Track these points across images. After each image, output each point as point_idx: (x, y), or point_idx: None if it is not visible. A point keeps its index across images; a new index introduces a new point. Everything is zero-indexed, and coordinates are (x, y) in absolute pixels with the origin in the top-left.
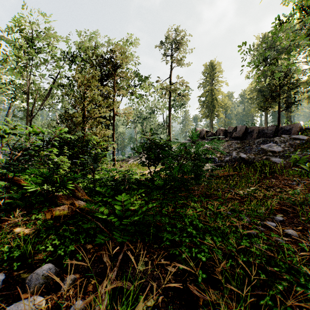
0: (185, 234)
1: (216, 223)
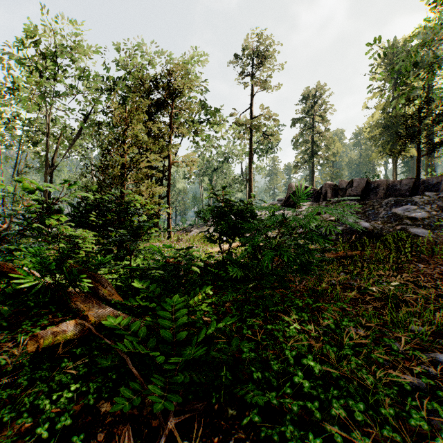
0: (289, 388)
1: (346, 360)
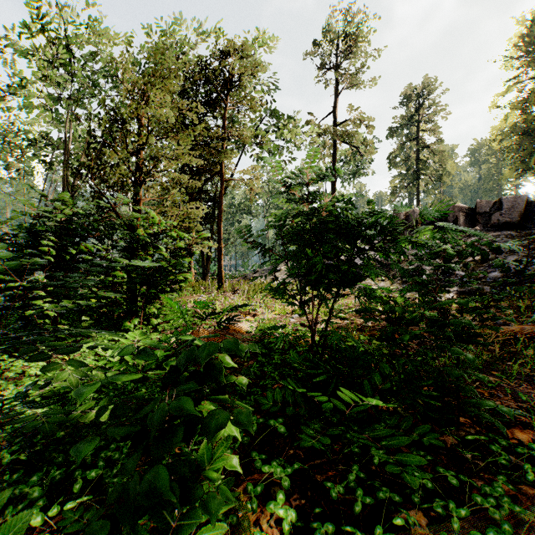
0: None
1: None
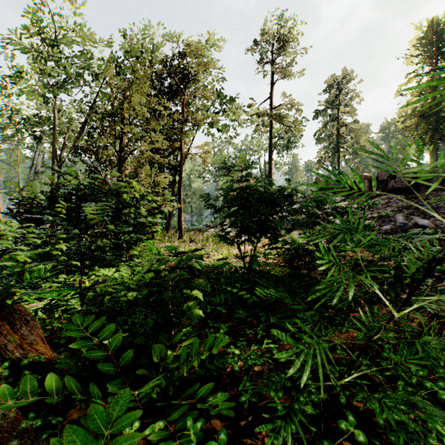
0: None
1: None
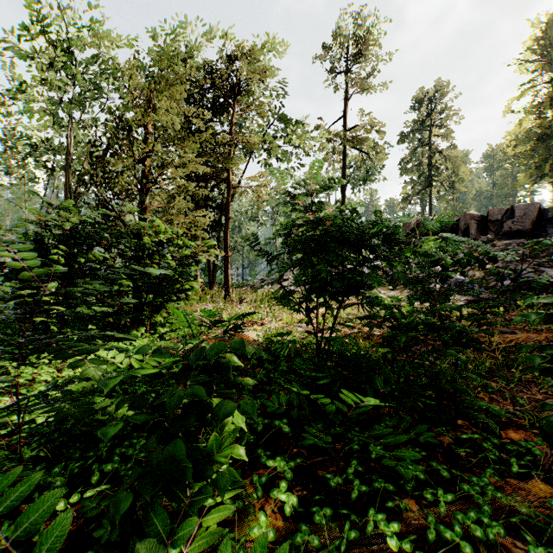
0: None
1: None
